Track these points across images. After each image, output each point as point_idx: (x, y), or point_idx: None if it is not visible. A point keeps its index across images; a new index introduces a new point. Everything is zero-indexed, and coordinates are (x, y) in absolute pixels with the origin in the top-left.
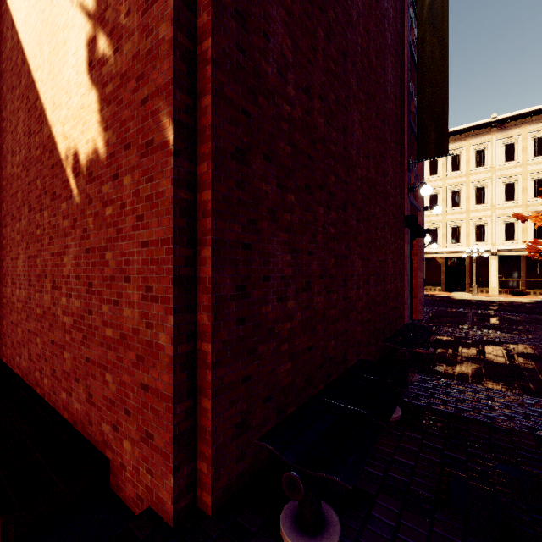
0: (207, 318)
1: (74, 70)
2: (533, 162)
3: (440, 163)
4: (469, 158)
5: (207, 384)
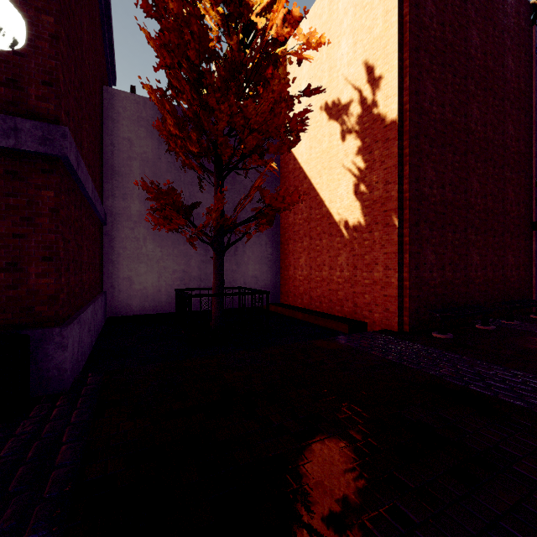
0: (407, 275)
1: (345, 192)
2: None
3: None
4: None
5: (407, 294)
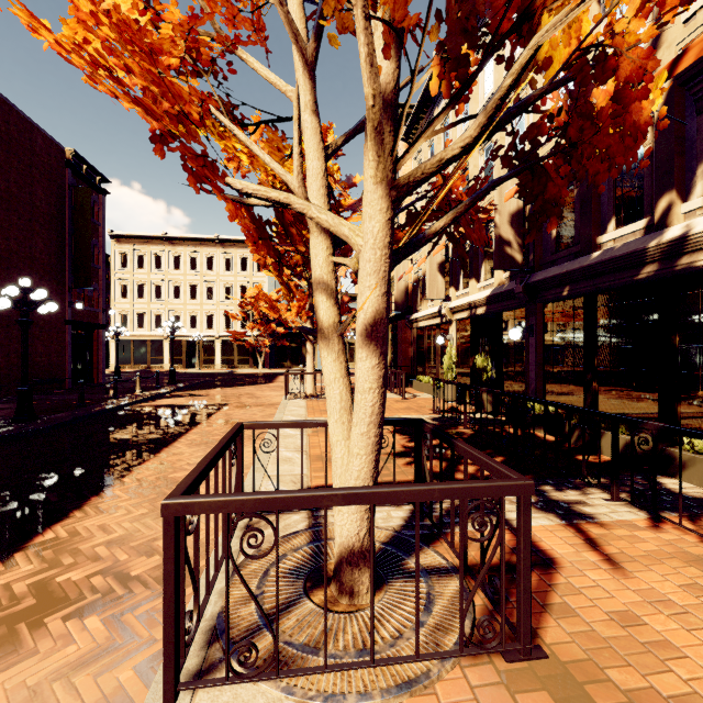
0: None
1: None
2: (240, 275)
3: (183, 260)
4: (203, 262)
5: None
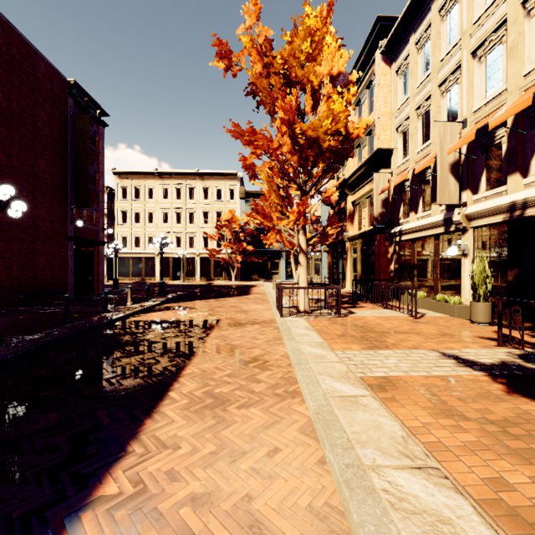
0: None
1: None
2: (216, 202)
3: (170, 191)
4: (186, 192)
5: None
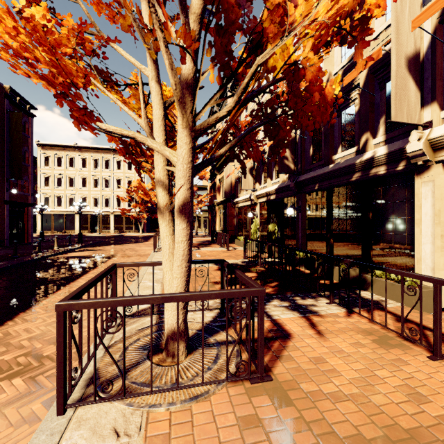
0: None
1: None
2: (127, 172)
3: (88, 162)
4: (102, 163)
5: None
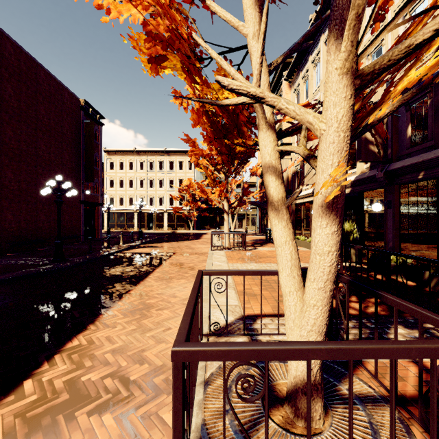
0: None
1: None
2: (179, 172)
3: (145, 164)
4: (156, 165)
5: None
